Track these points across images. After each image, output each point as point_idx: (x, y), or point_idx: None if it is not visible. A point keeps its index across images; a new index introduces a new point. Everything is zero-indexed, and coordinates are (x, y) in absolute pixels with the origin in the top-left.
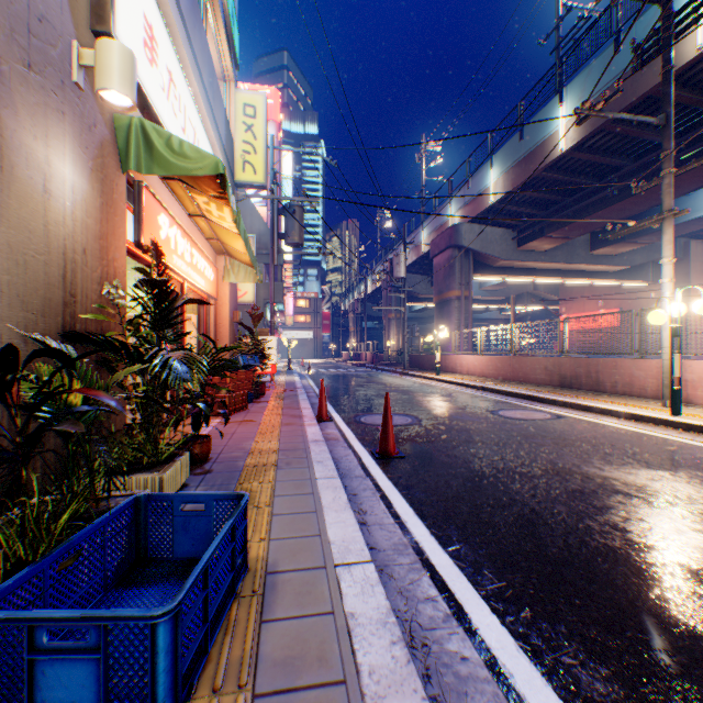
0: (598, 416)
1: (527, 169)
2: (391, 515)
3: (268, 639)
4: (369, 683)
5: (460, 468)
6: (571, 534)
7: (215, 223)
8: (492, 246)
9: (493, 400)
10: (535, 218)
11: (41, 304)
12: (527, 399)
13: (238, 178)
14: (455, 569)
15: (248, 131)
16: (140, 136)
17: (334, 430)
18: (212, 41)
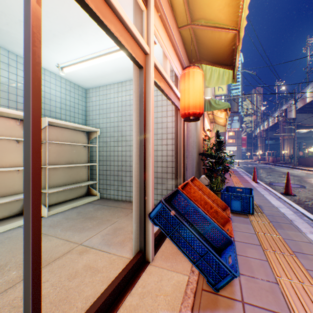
0: None
1: None
2: (291, 207)
3: (264, 211)
4: (289, 218)
5: None
6: None
7: (215, 115)
8: None
9: None
10: None
11: (197, 147)
12: None
13: (216, 94)
14: None
15: None
16: (207, 102)
17: (261, 186)
18: None
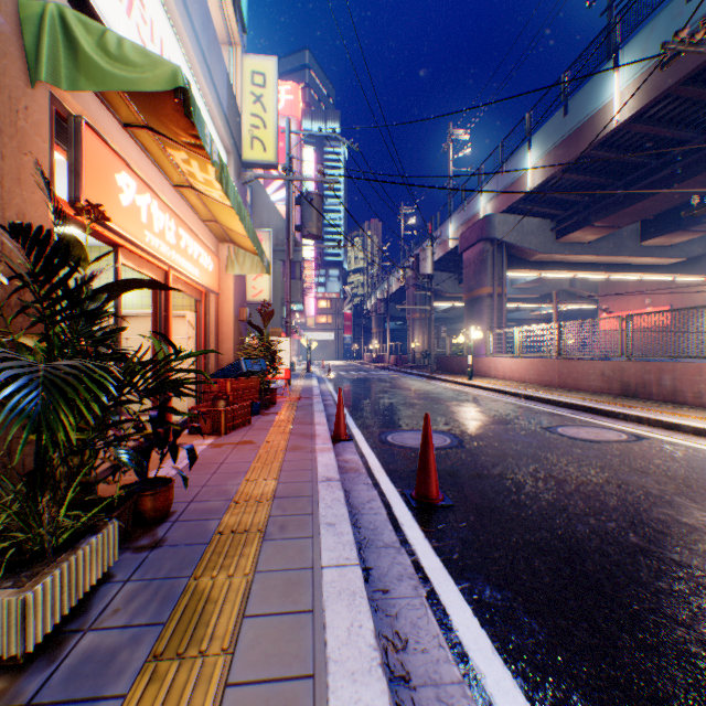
0: (691, 438)
1: (573, 148)
2: (452, 653)
3: None
4: None
5: (541, 531)
6: None
7: (206, 195)
8: (528, 238)
9: (543, 412)
10: (578, 205)
11: None
12: (586, 411)
13: (246, 156)
14: None
15: (257, 102)
16: (58, 32)
17: (354, 454)
18: None
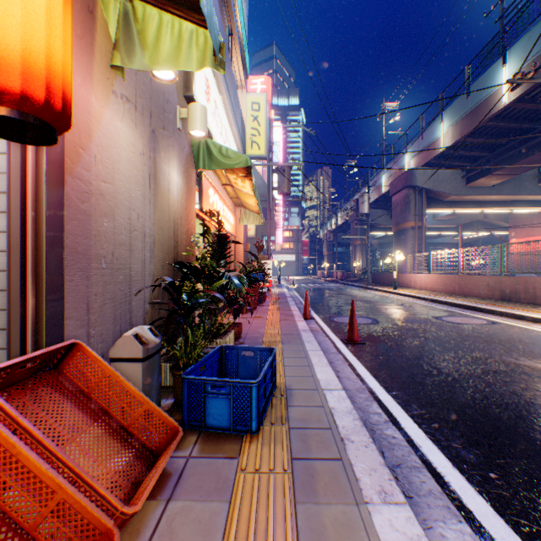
0: (529, 324)
1: (473, 121)
2: (355, 374)
3: (292, 412)
4: (342, 430)
5: (405, 352)
6: (478, 393)
7: (238, 189)
8: (443, 184)
9: (439, 309)
10: (482, 159)
11: (167, 248)
12: (469, 309)
13: (248, 153)
14: (393, 402)
15: (254, 120)
16: (204, 148)
17: (315, 325)
18: (232, 66)
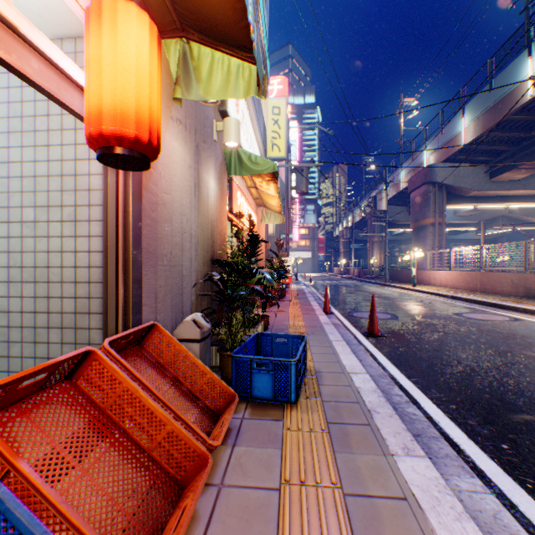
0: None
1: (496, 115)
2: (376, 363)
3: (323, 389)
4: (368, 404)
5: (424, 345)
6: (495, 381)
7: (261, 191)
8: (464, 180)
9: (460, 306)
10: (506, 153)
11: (206, 248)
12: (491, 306)
13: (269, 156)
14: (413, 387)
15: (275, 124)
16: (235, 156)
17: (335, 319)
18: None
